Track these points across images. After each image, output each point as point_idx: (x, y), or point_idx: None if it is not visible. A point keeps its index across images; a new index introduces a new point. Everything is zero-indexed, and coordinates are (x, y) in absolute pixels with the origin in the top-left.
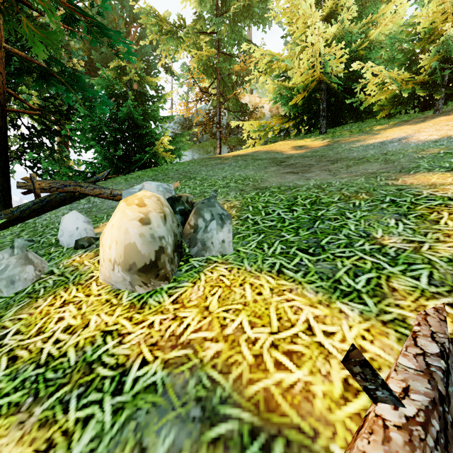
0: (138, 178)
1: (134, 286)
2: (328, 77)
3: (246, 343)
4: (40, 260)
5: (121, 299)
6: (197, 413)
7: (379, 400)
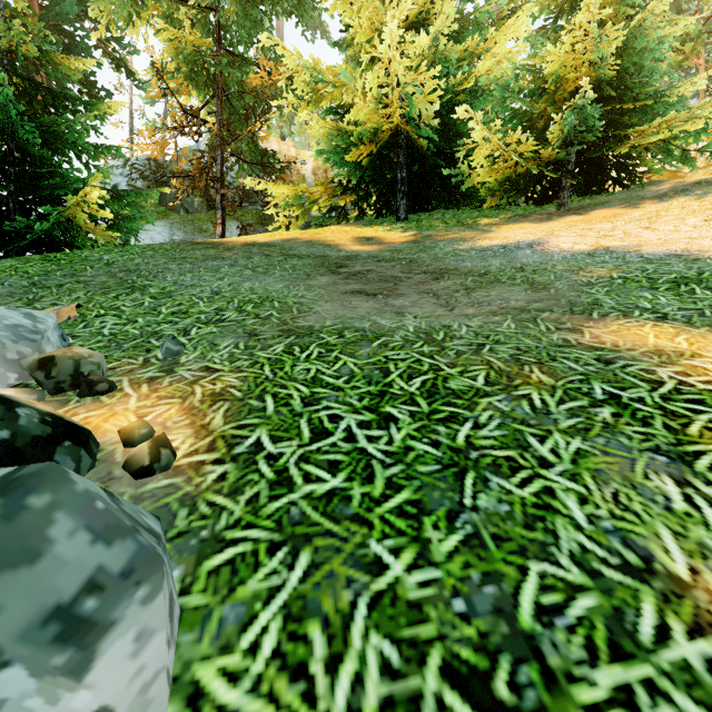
0: None
1: None
2: (413, 124)
3: None
4: None
5: None
6: None
7: None
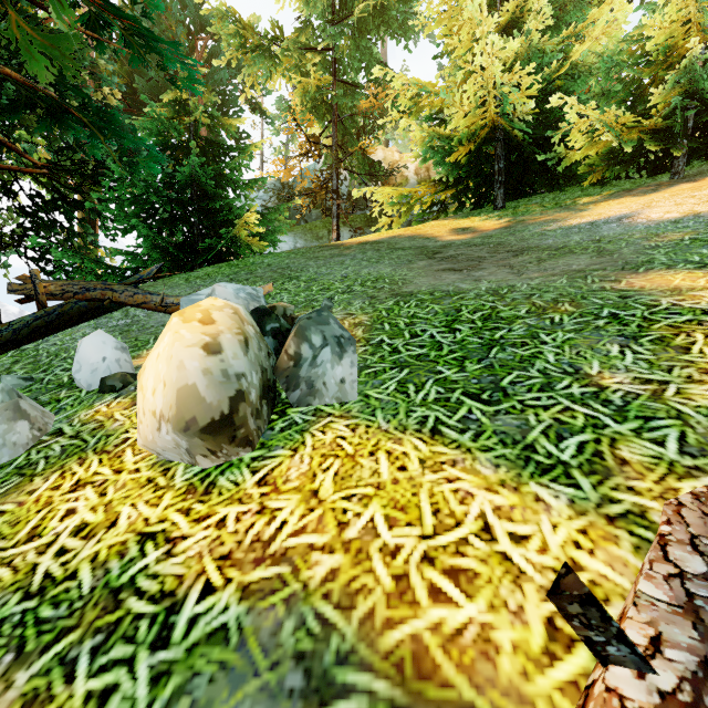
0: (207, 278)
1: (194, 456)
2: (507, 120)
3: (381, 555)
4: (41, 412)
5: (173, 478)
6: (298, 682)
7: (611, 660)
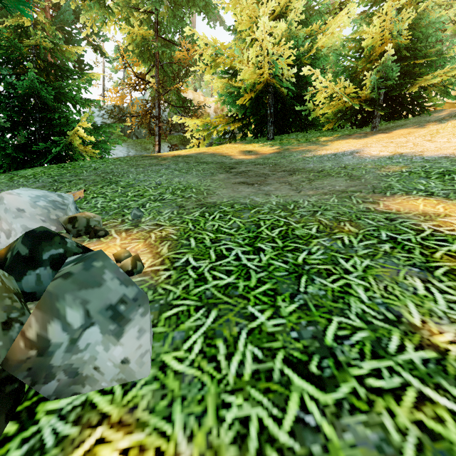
0: (31, 178)
1: None
2: (277, 79)
3: None
4: None
5: None
6: None
7: None
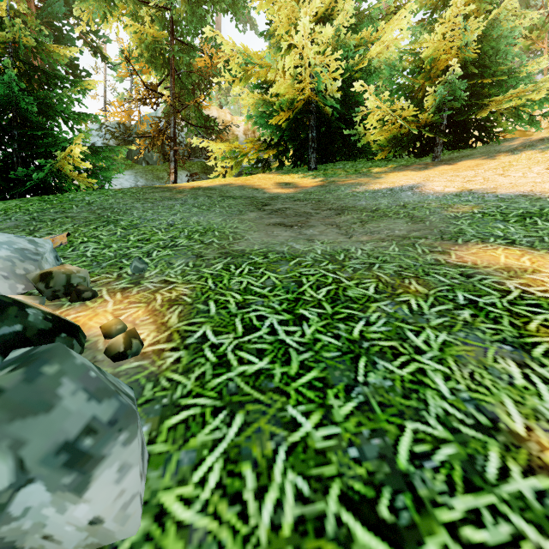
0: (1, 214)
1: None
2: (321, 96)
3: None
4: None
5: None
6: None
7: None
